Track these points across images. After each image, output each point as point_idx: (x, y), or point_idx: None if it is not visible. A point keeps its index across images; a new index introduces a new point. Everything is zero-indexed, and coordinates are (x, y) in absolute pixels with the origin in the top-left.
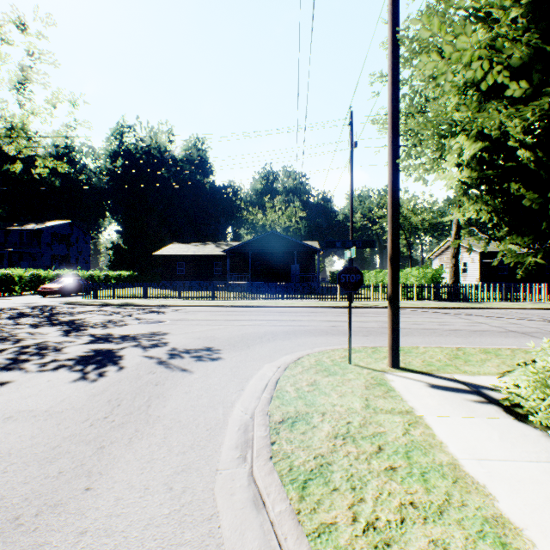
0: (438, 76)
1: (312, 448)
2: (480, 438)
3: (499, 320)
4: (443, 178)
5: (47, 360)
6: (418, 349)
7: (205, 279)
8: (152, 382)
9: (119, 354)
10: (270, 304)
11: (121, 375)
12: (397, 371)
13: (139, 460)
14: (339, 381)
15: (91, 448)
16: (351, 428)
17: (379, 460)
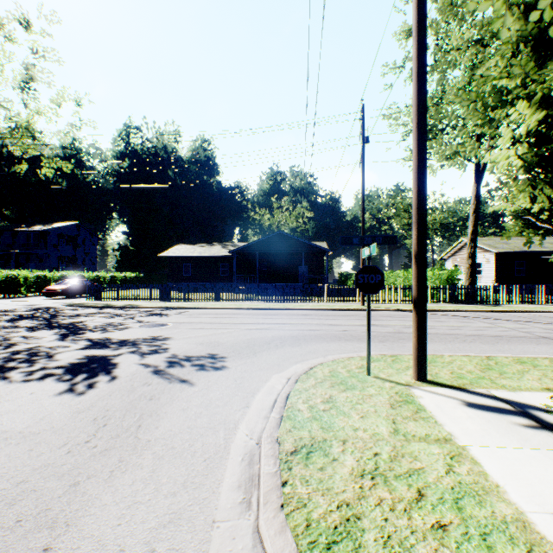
0: (494, 21)
1: (334, 491)
2: (546, 480)
3: (525, 325)
4: (493, 155)
5: (36, 368)
6: (443, 358)
7: (212, 281)
8: (146, 396)
9: (114, 361)
10: (277, 306)
11: (113, 387)
12: (424, 385)
13: (118, 504)
14: (358, 398)
15: (62, 484)
16: (380, 462)
17: (422, 512)
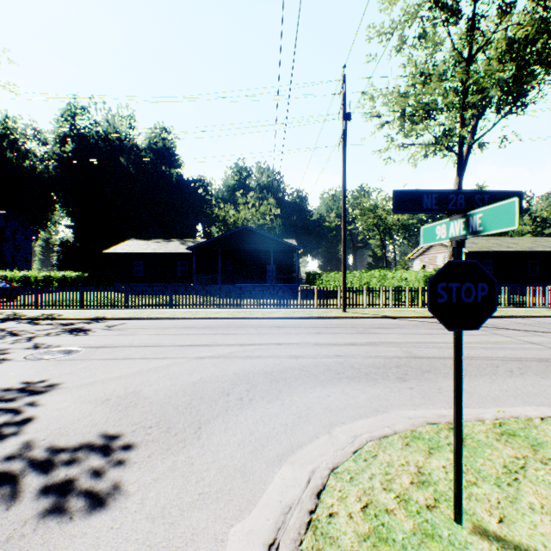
0: None
1: None
2: None
3: (548, 338)
4: None
5: None
6: (539, 428)
7: (168, 281)
8: None
9: None
10: (243, 315)
11: None
12: None
13: None
14: None
15: None
16: None
17: None
